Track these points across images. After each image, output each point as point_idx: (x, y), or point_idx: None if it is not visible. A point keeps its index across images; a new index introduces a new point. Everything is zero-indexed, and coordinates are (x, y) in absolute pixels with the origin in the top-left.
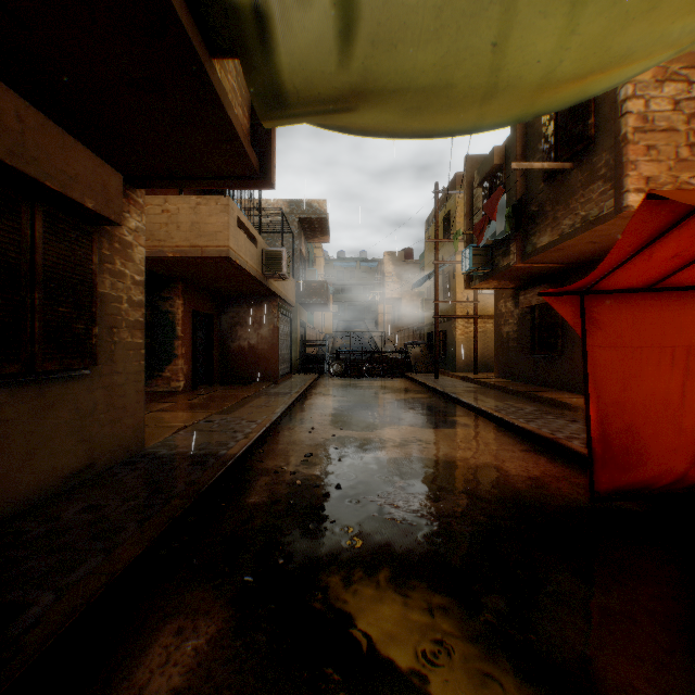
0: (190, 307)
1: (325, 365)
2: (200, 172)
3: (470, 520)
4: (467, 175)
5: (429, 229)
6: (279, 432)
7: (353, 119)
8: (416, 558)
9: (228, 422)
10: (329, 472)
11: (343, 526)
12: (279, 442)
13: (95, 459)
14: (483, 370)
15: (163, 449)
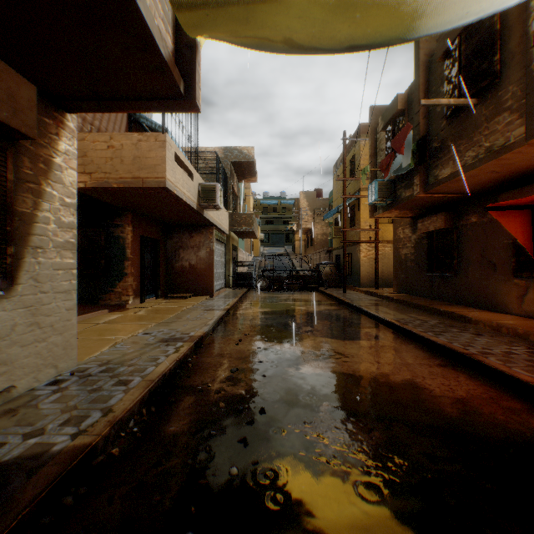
0: (139, 233)
1: (253, 281)
2: (124, 92)
3: (410, 461)
4: (372, 122)
5: (337, 171)
6: (210, 344)
7: (278, 18)
8: (358, 530)
9: (164, 335)
10: (253, 391)
11: (267, 469)
12: (208, 354)
13: (12, 382)
14: (383, 286)
15: (95, 364)
